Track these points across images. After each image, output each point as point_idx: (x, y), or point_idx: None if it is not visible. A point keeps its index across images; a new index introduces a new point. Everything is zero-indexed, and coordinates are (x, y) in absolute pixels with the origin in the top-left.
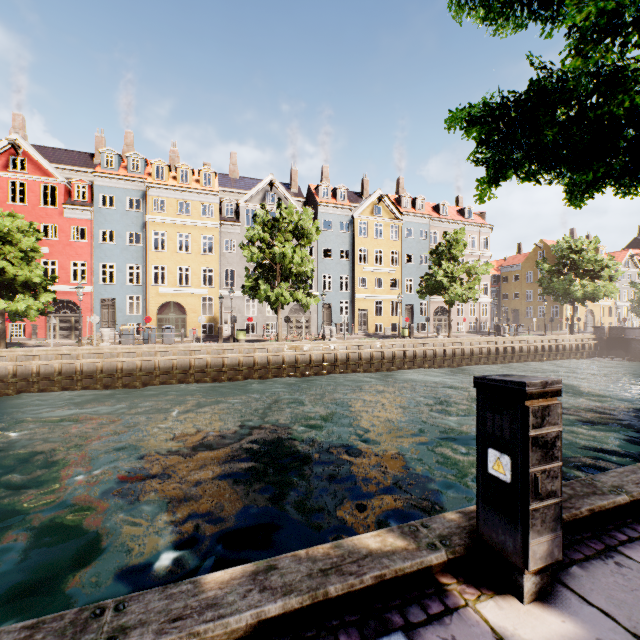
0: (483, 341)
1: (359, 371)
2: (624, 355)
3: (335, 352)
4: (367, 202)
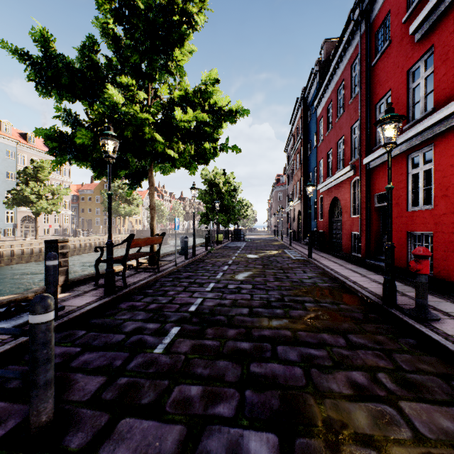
0: None
1: None
2: None
3: None
4: None
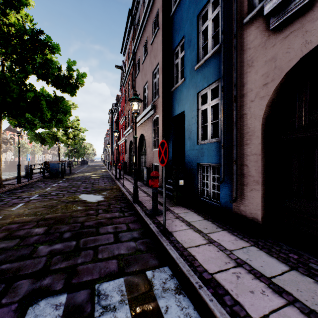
0: None
1: None
2: (14, 170)
3: None
4: None
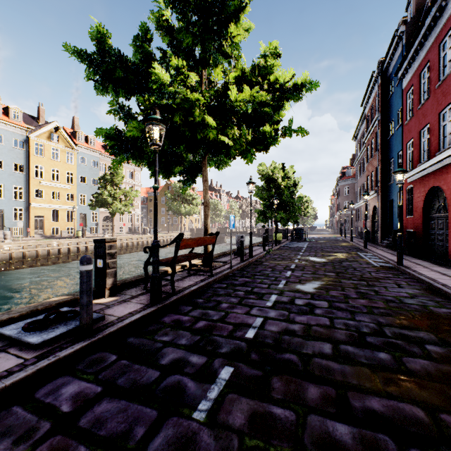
0: (135, 238)
1: (37, 265)
2: None
3: (10, 252)
4: (44, 128)
